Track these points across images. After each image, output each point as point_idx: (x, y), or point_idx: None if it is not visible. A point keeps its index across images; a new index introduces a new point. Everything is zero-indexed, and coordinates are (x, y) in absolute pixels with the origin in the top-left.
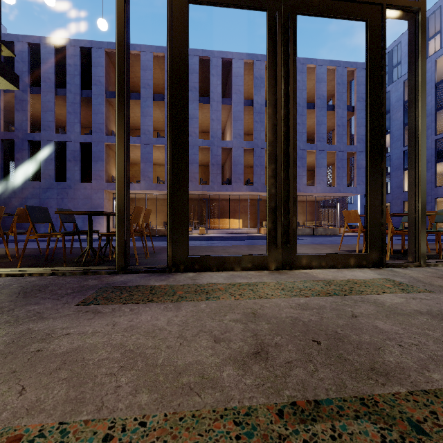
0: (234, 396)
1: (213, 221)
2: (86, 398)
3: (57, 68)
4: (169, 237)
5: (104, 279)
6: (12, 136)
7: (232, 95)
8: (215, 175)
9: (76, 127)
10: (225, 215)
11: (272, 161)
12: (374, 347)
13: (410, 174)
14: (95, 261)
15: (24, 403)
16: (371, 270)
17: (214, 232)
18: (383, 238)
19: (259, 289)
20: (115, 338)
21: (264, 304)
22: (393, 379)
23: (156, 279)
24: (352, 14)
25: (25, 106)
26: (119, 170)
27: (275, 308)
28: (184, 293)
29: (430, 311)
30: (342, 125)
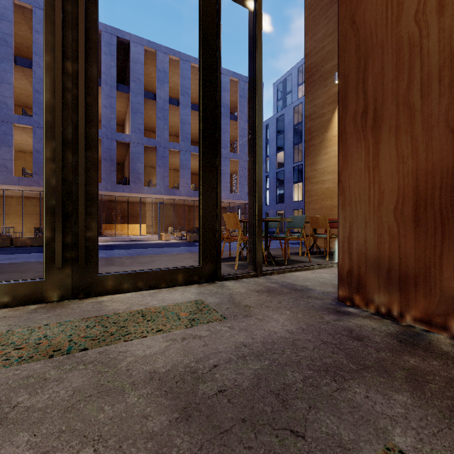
0: None
1: (110, 226)
2: None
3: None
4: None
5: None
6: None
7: (131, 83)
8: (108, 172)
9: None
10: (127, 220)
11: (53, 136)
12: None
13: (250, 176)
14: None
15: None
16: (198, 287)
17: (107, 240)
18: (217, 247)
19: None
20: None
21: None
22: None
23: None
24: None
25: None
26: None
27: None
28: None
29: (172, 370)
30: (244, 136)
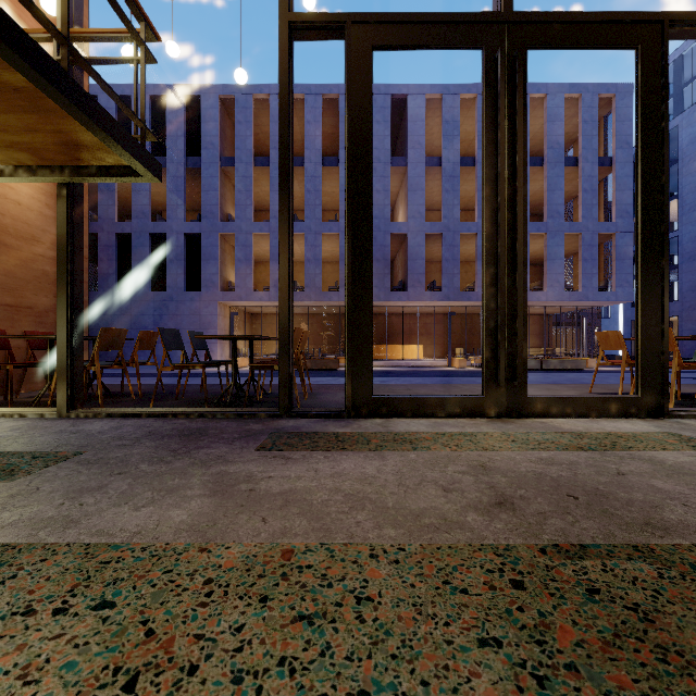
0: (488, 536)
1: (377, 347)
2: (331, 528)
3: (152, 128)
4: (348, 369)
5: (269, 424)
6: (94, 227)
7: (408, 152)
8: (381, 276)
9: (179, 212)
10: (396, 338)
11: (491, 263)
12: (650, 505)
13: None
14: (245, 401)
15: (274, 528)
16: (644, 421)
17: (380, 365)
18: (663, 374)
19: (480, 440)
20: (326, 483)
21: (493, 457)
22: (674, 533)
23: (335, 425)
24: (614, 41)
25: (112, 185)
26: (282, 281)
27: (509, 461)
28: (381, 441)
29: None
30: (592, 190)
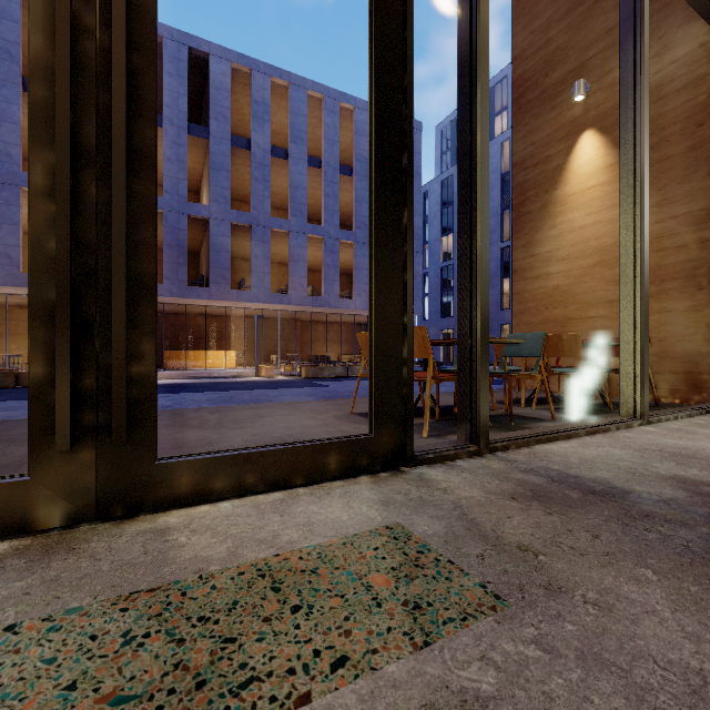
0: None
1: (177, 354)
2: None
3: None
4: None
5: None
6: None
7: (210, 122)
8: (175, 266)
9: None
10: (204, 344)
11: (50, 138)
12: None
13: (462, 250)
14: None
15: None
16: (374, 483)
17: (173, 376)
18: (406, 396)
19: None
20: None
21: None
22: None
23: None
24: None
25: None
26: None
27: None
28: None
29: None
30: None
